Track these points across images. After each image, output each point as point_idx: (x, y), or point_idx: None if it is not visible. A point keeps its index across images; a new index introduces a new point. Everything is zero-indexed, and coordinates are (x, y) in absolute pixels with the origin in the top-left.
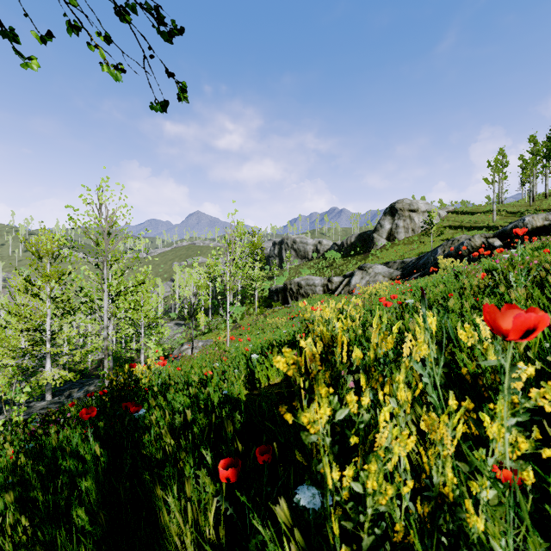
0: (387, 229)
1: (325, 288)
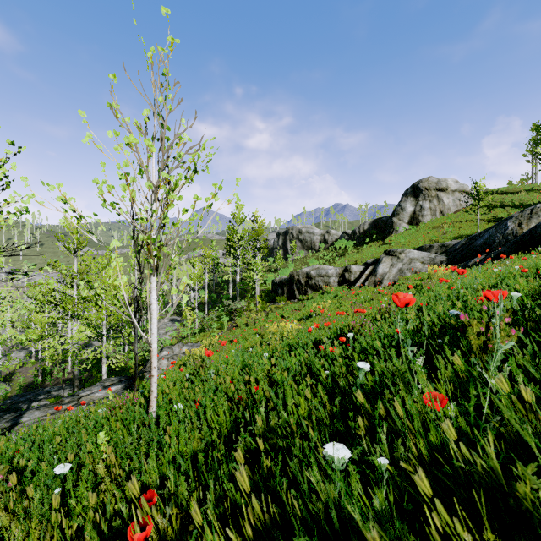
0: (410, 212)
1: (340, 279)
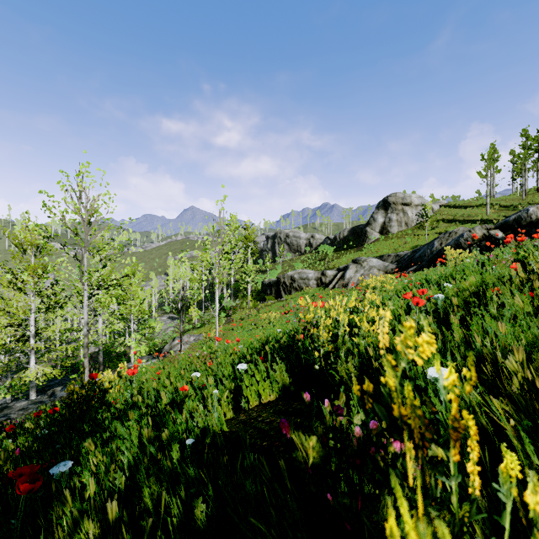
0: (380, 223)
1: (318, 282)
